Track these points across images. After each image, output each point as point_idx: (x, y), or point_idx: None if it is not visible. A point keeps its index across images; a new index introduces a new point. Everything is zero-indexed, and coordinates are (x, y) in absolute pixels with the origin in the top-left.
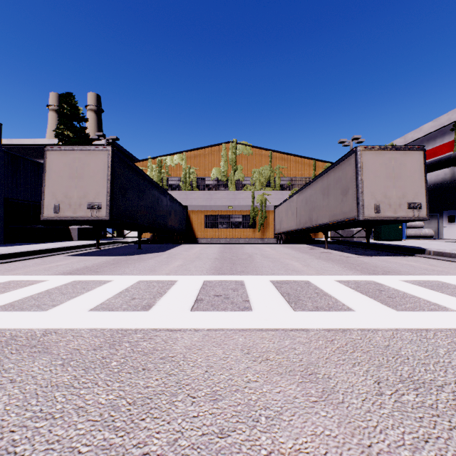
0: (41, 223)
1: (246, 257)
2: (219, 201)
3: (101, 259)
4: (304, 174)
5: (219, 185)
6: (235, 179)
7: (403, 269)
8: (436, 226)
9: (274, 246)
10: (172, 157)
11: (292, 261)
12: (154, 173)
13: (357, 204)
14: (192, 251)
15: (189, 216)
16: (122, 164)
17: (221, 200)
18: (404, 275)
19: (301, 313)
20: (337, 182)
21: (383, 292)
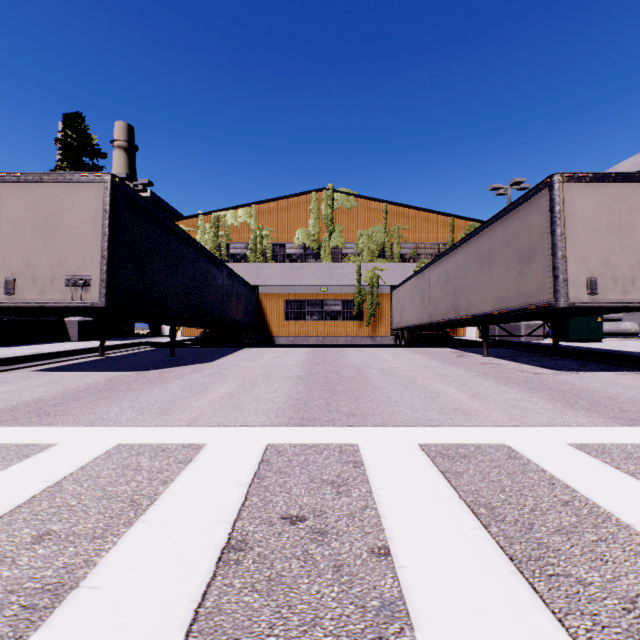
0: (16, 313)
1: (354, 374)
2: (307, 279)
3: (87, 379)
4: (437, 238)
5: (306, 255)
6: (331, 245)
7: None
8: None
9: (396, 351)
10: (234, 213)
11: (441, 383)
12: (208, 237)
13: (554, 278)
14: (259, 360)
15: (261, 303)
16: (133, 208)
17: (309, 278)
18: None
19: None
20: (509, 241)
21: None
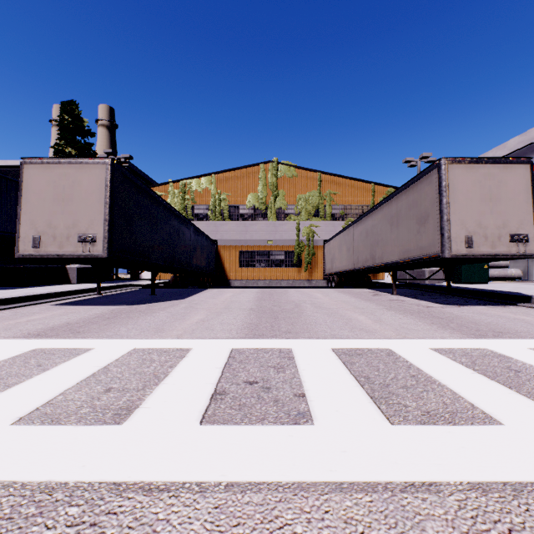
0: (29, 261)
1: (292, 307)
2: (257, 234)
3: (95, 311)
4: (361, 201)
5: (256, 215)
6: (276, 207)
7: (519, 328)
8: (524, 266)
9: (326, 291)
10: (198, 181)
11: (355, 313)
12: (177, 200)
13: (441, 235)
14: (220, 297)
15: (220, 253)
16: (126, 183)
17: (258, 233)
18: (528, 338)
19: (406, 431)
20: (411, 207)
21: (521, 374)
